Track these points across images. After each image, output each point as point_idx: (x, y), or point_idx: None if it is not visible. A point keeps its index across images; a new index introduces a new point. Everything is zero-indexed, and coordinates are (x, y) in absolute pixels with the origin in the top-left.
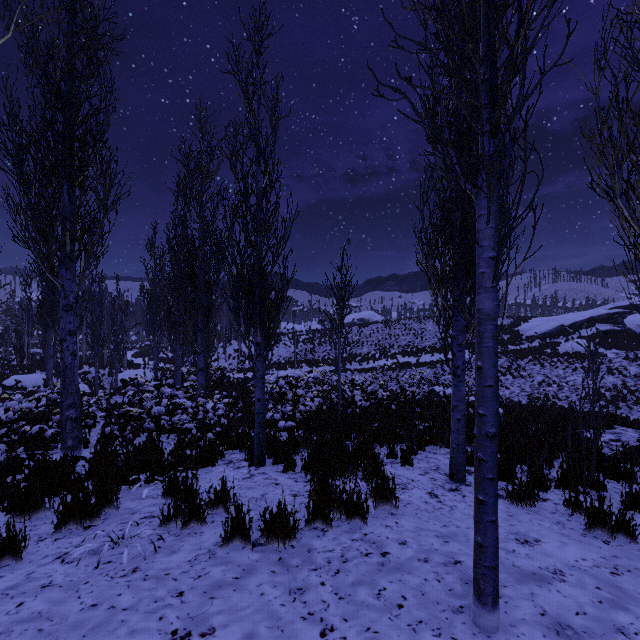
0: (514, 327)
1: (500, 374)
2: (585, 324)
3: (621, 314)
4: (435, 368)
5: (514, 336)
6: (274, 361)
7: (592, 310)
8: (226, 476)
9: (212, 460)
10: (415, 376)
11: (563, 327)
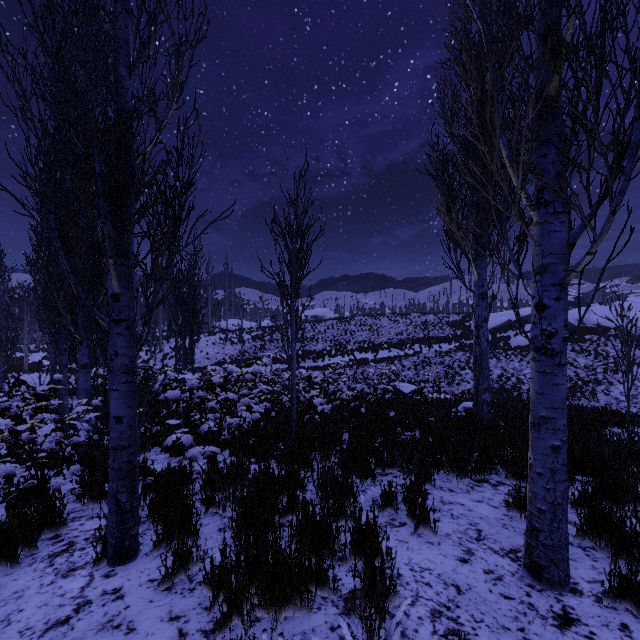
0: (466, 322)
1: (459, 368)
2: (529, 319)
3: None
4: (394, 364)
5: (467, 331)
6: (218, 360)
7: None
8: (8, 618)
9: (13, 555)
10: (384, 371)
11: (511, 322)
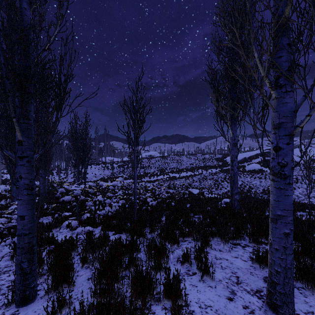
0: (224, 158)
1: (221, 181)
2: (255, 157)
3: (269, 152)
4: (189, 179)
5: (224, 163)
6: (101, 177)
7: (257, 150)
8: None
9: None
10: (184, 183)
11: (246, 158)
